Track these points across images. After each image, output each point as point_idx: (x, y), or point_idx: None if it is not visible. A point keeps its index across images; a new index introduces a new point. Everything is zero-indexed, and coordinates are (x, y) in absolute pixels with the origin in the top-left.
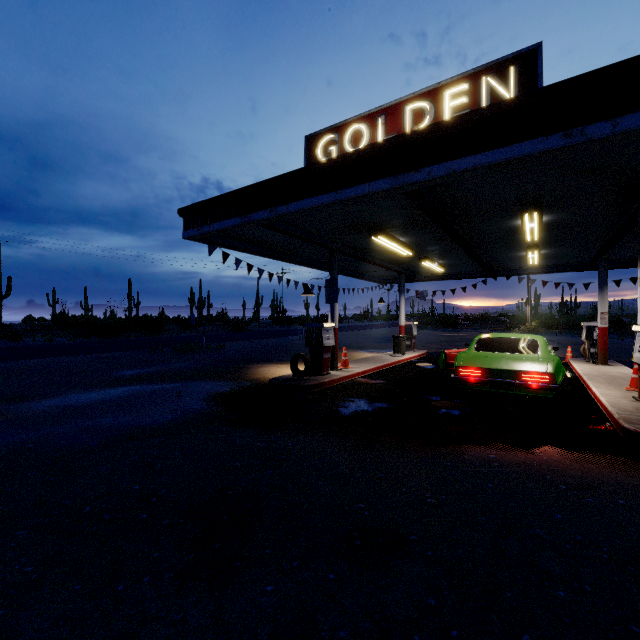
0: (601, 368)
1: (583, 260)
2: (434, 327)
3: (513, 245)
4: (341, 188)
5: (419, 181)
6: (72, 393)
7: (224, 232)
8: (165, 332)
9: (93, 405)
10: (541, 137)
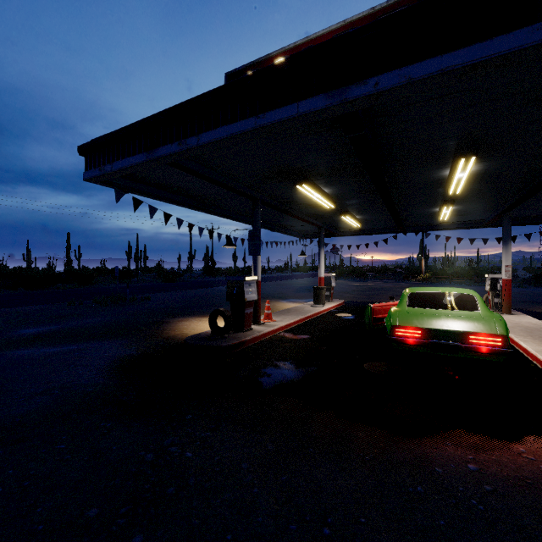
0: (509, 318)
1: (485, 217)
2: (345, 277)
3: (430, 200)
4: (263, 111)
5: (363, 95)
6: None
7: (129, 172)
8: (97, 283)
9: None
10: (539, 22)
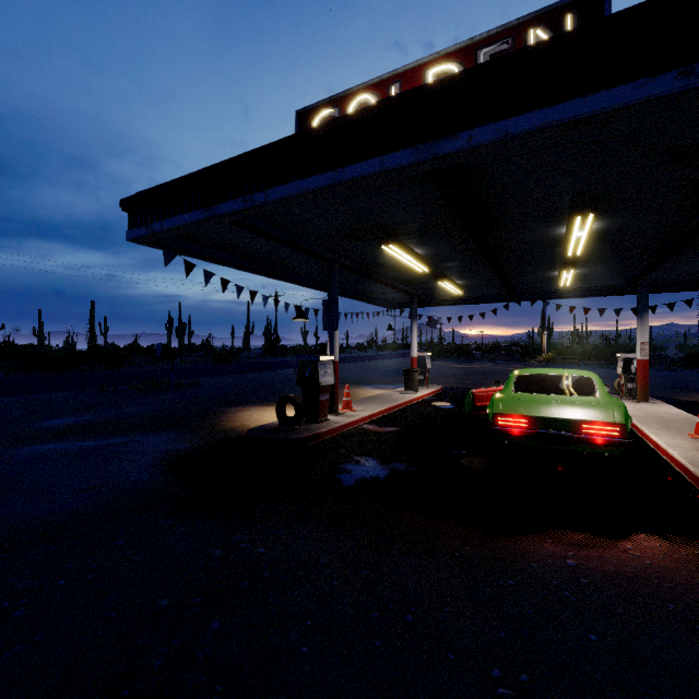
0: (644, 407)
1: (617, 283)
2: (445, 358)
3: (547, 262)
4: (342, 165)
5: (455, 151)
6: None
7: (182, 232)
8: (131, 365)
9: None
10: (643, 78)
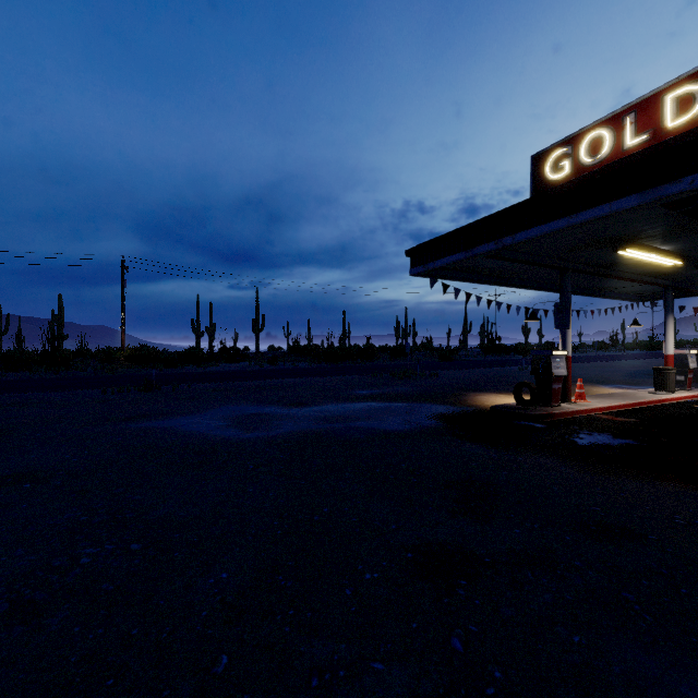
0: None
1: None
2: None
3: None
4: (575, 212)
5: (678, 192)
6: (330, 403)
7: (447, 267)
8: (377, 360)
9: (348, 413)
10: None
